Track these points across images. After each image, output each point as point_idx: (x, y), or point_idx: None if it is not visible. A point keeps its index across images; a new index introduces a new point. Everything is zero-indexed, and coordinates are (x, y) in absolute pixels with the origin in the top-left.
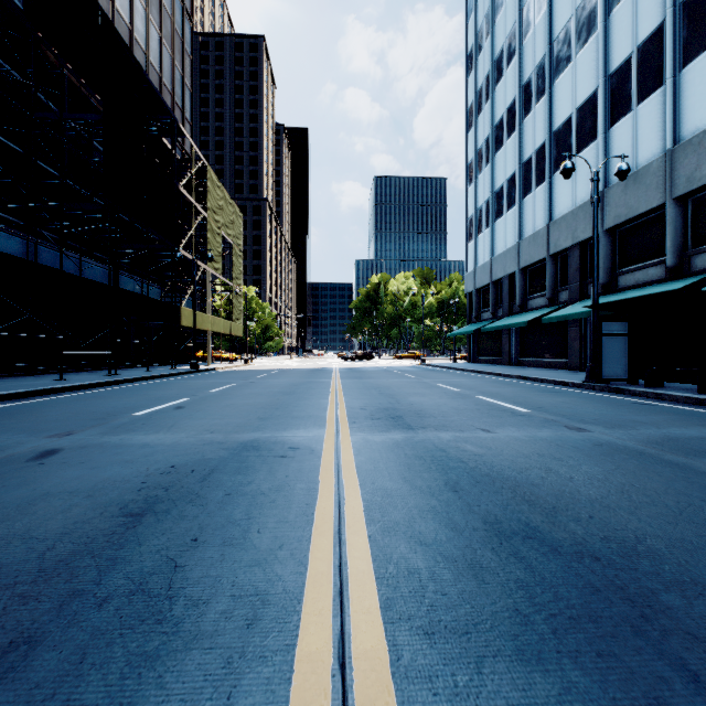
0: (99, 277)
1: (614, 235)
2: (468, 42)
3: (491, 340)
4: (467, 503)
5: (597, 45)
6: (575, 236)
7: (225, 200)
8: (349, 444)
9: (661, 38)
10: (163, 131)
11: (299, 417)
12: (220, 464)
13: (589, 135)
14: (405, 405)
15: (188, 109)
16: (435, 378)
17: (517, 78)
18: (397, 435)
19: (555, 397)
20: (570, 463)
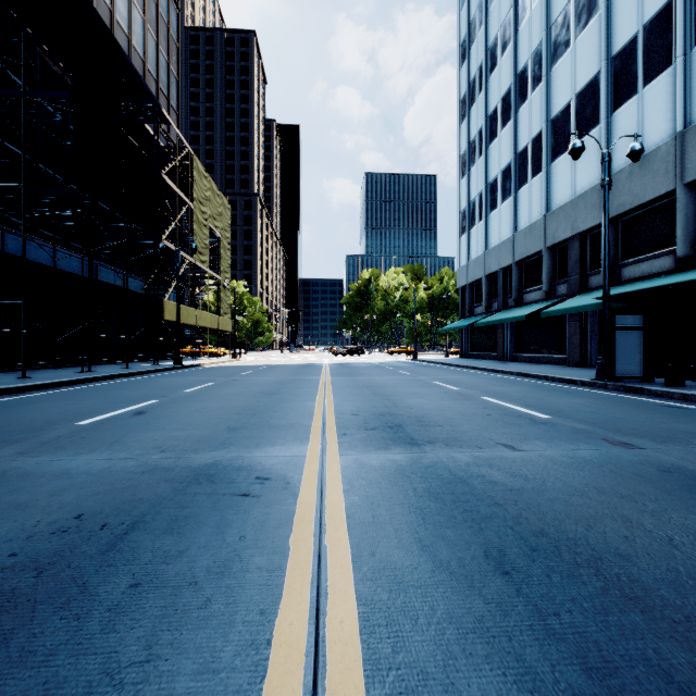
0: (76, 268)
1: (617, 225)
2: (460, 32)
3: (484, 335)
4: (534, 607)
5: (598, 27)
6: (574, 227)
7: (212, 191)
8: (337, 470)
9: (670, 14)
10: (146, 117)
11: (278, 427)
12: (149, 512)
13: (590, 121)
14: (403, 409)
15: (174, 98)
16: (430, 375)
17: (513, 66)
18: (399, 454)
19: (569, 398)
20: (650, 507)
